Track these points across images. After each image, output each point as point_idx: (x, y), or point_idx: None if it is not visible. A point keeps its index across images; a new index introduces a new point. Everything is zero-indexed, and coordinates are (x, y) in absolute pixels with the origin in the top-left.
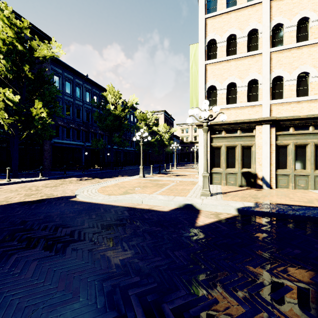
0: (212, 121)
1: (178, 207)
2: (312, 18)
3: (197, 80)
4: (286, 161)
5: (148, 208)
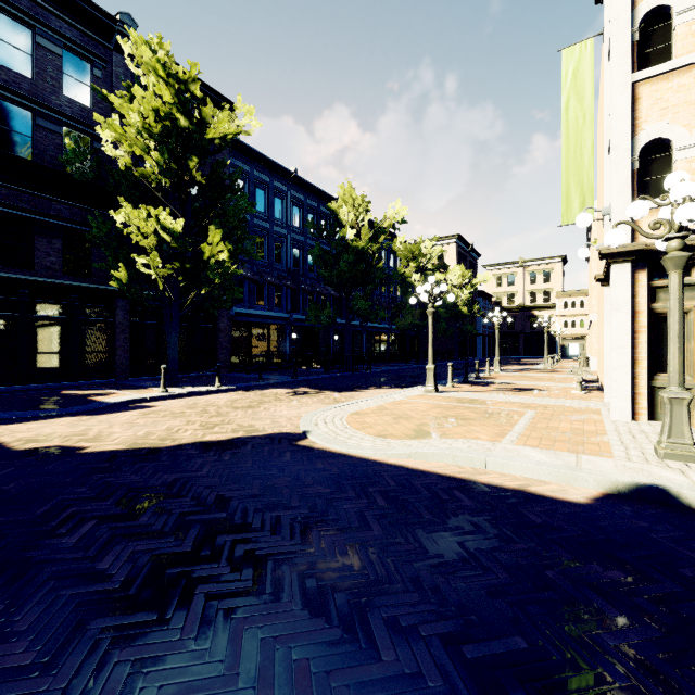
0: None
1: (611, 491)
2: None
3: (582, 139)
4: None
5: (517, 488)
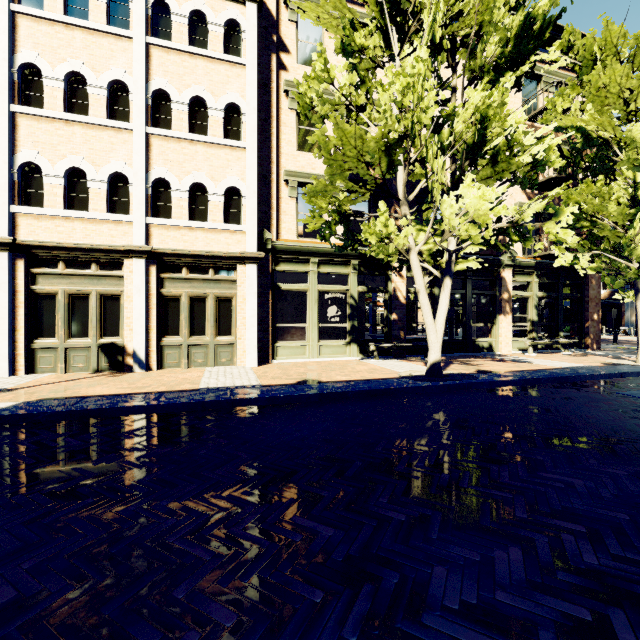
0: (28, 239)
1: None
2: (209, 102)
3: None
4: (180, 323)
5: None
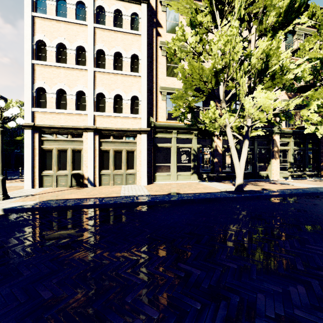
0: (40, 124)
1: None
2: (123, 54)
3: None
4: (109, 163)
5: None
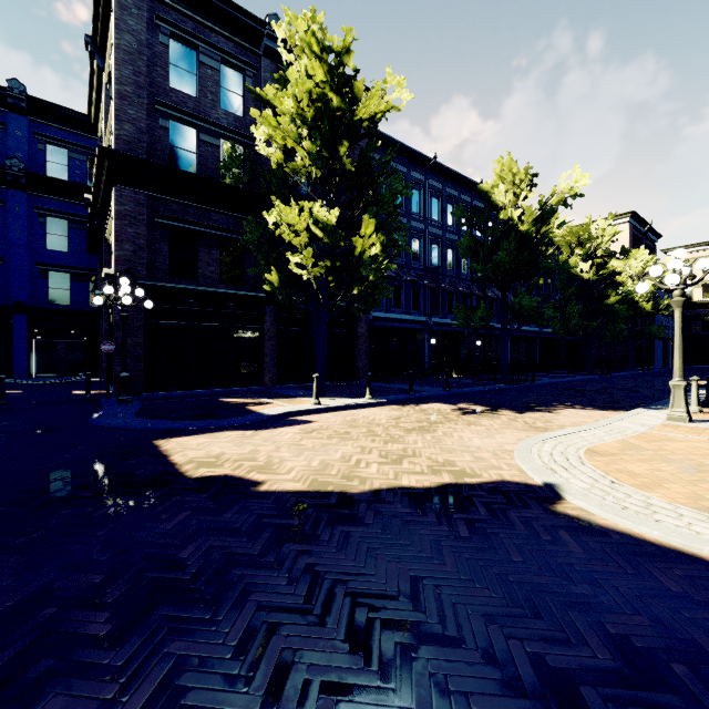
0: None
1: None
2: None
3: None
4: None
5: None
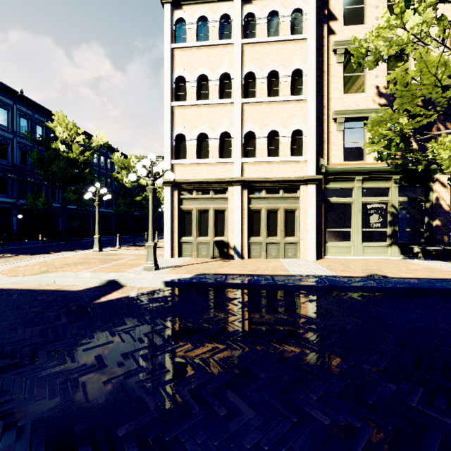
0: (180, 179)
1: (100, 285)
2: (281, 73)
3: None
4: (260, 228)
5: (55, 289)
